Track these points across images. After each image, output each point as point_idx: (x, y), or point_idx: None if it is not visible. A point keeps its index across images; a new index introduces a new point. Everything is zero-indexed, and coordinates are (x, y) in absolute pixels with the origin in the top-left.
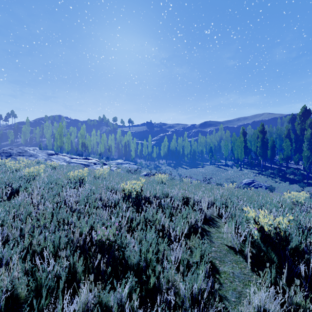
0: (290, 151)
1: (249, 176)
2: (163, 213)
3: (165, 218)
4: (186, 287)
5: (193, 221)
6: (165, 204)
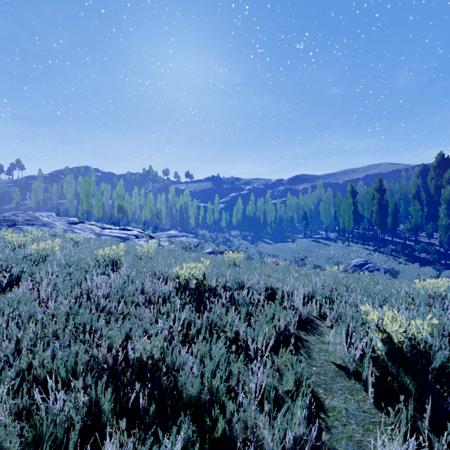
0: (420, 219)
1: (361, 254)
2: (236, 312)
3: (241, 320)
4: (275, 438)
5: (282, 325)
6: (240, 298)
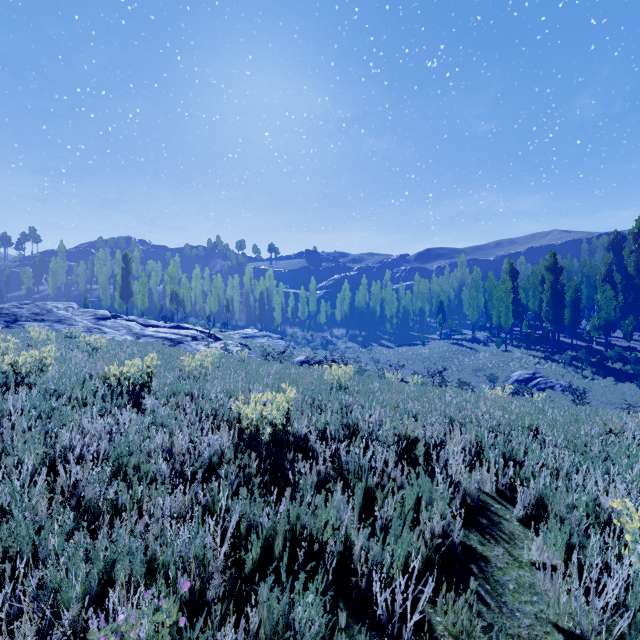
0: (613, 311)
1: (526, 364)
2: (345, 497)
3: (354, 511)
4: None
5: (437, 526)
6: (352, 459)
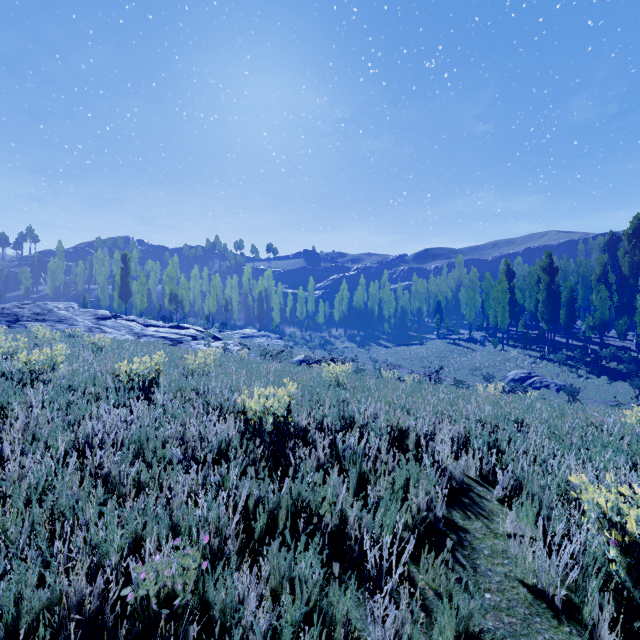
0: (608, 311)
1: (522, 363)
2: (341, 478)
3: (349, 491)
4: None
5: (422, 502)
6: (348, 446)
